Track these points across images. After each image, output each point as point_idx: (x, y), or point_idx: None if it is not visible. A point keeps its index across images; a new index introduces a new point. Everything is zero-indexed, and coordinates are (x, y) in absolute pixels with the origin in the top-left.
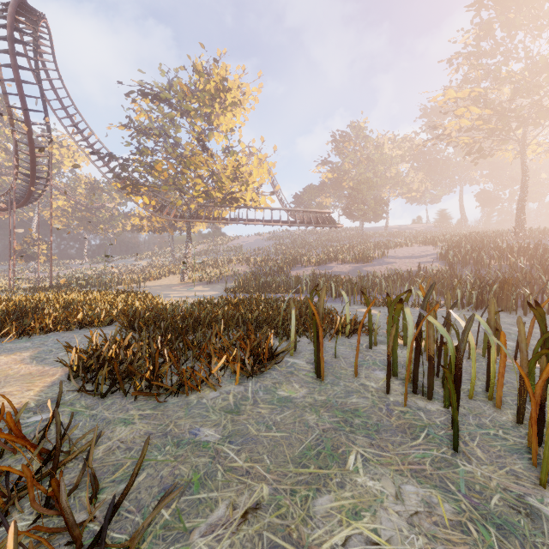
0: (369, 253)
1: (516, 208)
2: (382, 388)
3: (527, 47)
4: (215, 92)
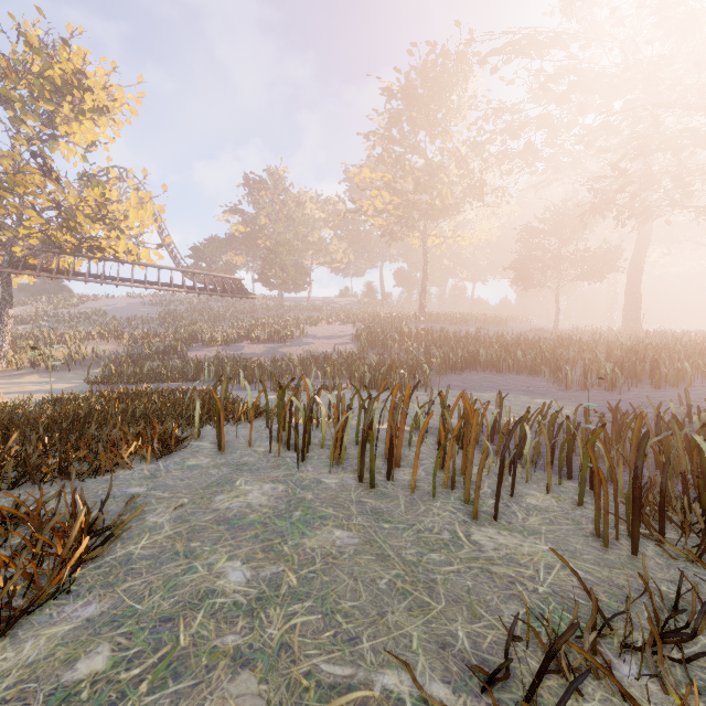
0: (286, 331)
1: (420, 293)
2: (268, 451)
3: (424, 150)
4: (63, 84)
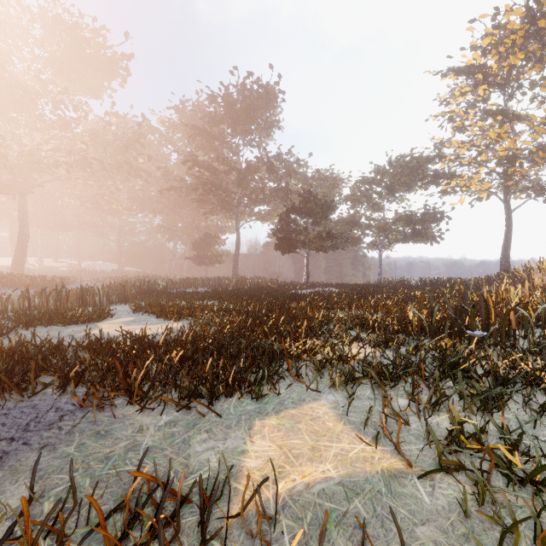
0: None
1: None
2: None
3: None
4: None
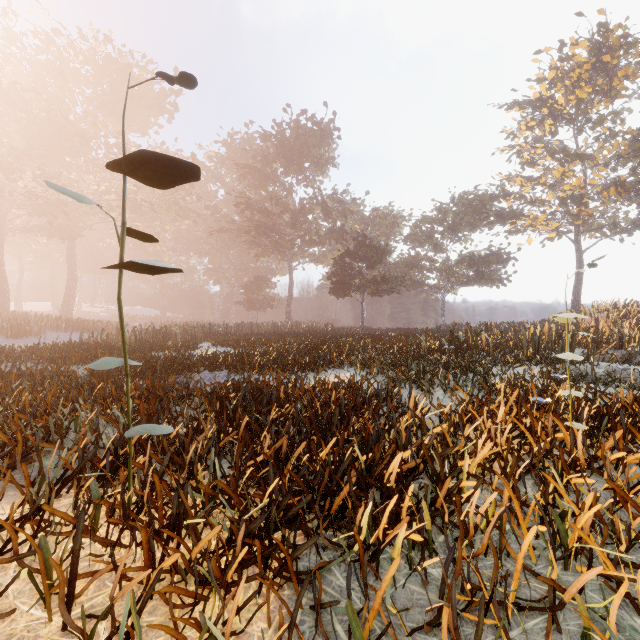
0: None
1: None
2: None
3: None
4: None
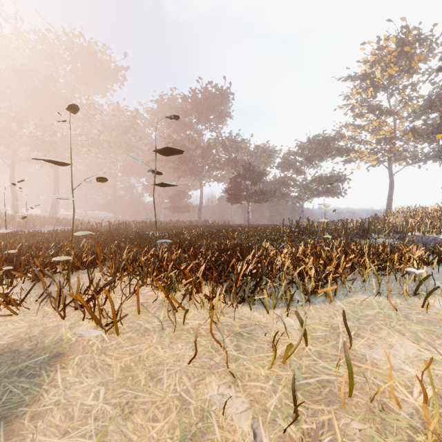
0: None
1: None
2: None
3: None
4: None
